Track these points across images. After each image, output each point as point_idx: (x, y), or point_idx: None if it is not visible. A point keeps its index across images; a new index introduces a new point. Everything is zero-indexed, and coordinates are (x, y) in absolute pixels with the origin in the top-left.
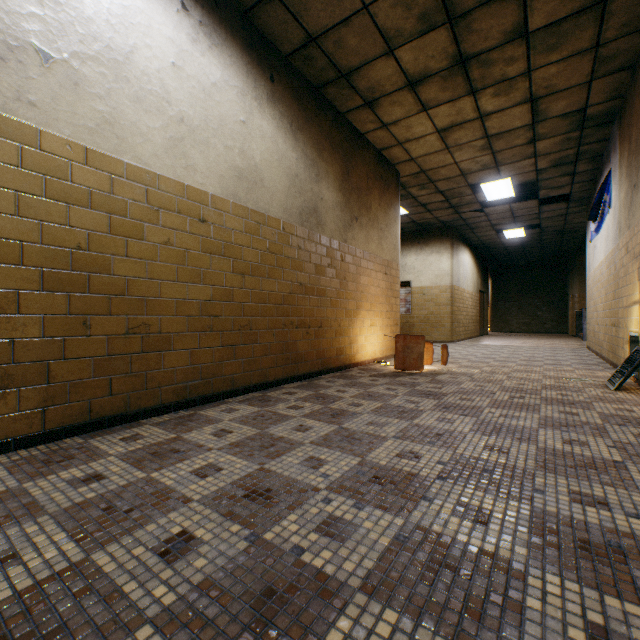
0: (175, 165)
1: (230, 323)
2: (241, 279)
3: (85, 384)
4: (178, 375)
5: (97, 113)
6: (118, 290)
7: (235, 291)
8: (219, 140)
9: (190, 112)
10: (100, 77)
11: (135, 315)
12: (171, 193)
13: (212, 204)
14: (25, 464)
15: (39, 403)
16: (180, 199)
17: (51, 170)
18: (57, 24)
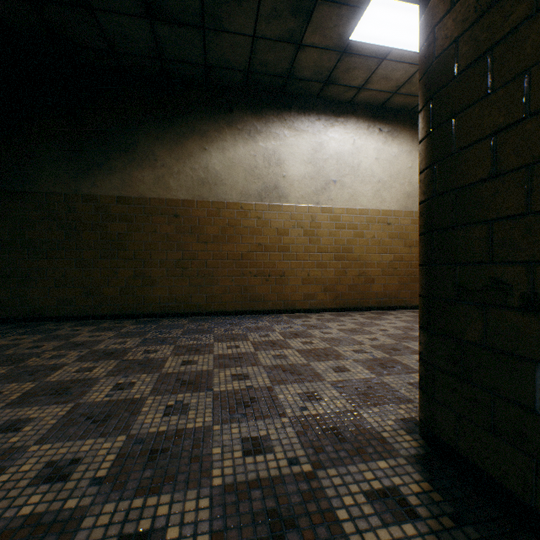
0: (376, 202)
1: (402, 272)
2: (408, 249)
3: (345, 294)
4: (377, 295)
5: (348, 194)
6: (355, 259)
7: (405, 256)
8: (396, 182)
9: (382, 176)
10: (349, 180)
11: (361, 268)
12: (374, 215)
13: (393, 215)
14: (333, 315)
15: (333, 298)
16: (378, 217)
17: (336, 220)
18: (337, 169)
